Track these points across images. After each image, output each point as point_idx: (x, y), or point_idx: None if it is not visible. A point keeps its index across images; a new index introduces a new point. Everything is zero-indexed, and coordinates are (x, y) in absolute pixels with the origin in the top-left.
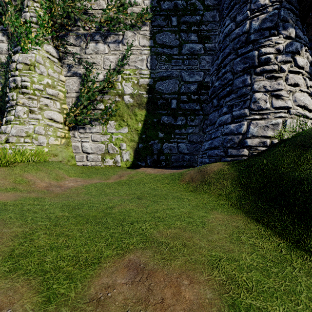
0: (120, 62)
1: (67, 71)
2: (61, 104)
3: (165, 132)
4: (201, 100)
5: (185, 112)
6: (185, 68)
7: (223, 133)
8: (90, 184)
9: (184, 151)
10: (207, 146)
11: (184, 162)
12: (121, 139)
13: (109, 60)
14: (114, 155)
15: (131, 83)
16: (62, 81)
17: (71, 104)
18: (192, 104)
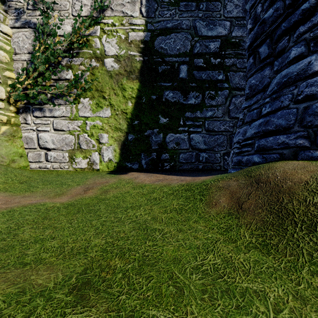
0: (97, 2)
1: (15, 19)
2: (3, 70)
3: (170, 116)
4: (226, 65)
5: (201, 85)
6: (201, 14)
7: (298, 98)
8: (8, 209)
9: (199, 146)
10: (253, 131)
11: (199, 163)
12: (100, 126)
13: (82, 2)
14: (89, 152)
15: (116, 38)
16: (5, 33)
17: (22, 71)
18: (212, 71)
